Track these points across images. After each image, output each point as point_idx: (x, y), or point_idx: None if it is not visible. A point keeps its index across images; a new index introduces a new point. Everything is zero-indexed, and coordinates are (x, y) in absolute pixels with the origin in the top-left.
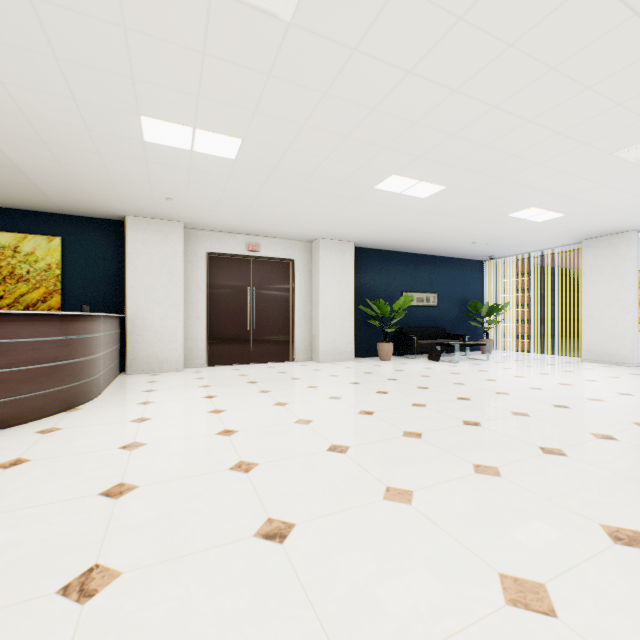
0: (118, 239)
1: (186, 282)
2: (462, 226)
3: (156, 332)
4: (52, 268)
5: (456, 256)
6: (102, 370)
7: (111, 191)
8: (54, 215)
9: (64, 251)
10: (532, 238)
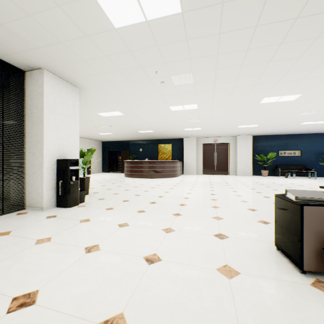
0: (182, 143)
1: (197, 152)
2: (287, 128)
3: (189, 165)
4: (170, 151)
5: (312, 133)
6: (179, 172)
7: (180, 135)
8: (170, 139)
9: (172, 147)
10: None
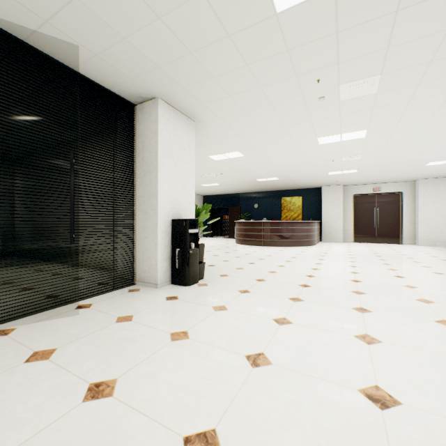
0: (318, 194)
1: (344, 208)
2: None
3: (332, 227)
4: (299, 206)
5: None
6: (316, 238)
7: (318, 183)
8: (299, 189)
9: (302, 201)
10: None
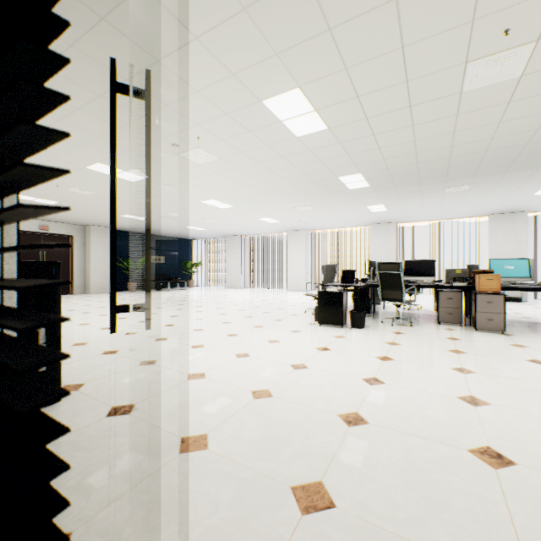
0: None
1: None
2: (169, 228)
3: None
4: None
5: (176, 237)
6: None
7: None
8: None
9: None
10: (205, 234)
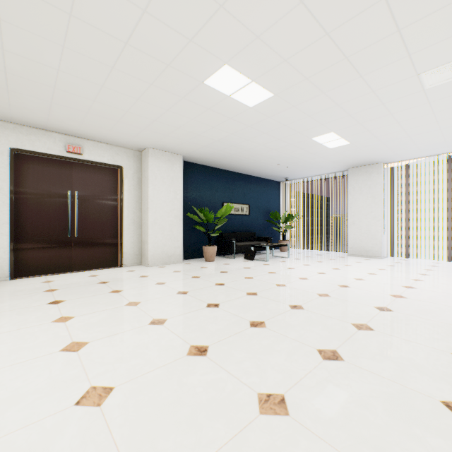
0: None
1: None
2: (275, 146)
3: None
4: None
5: (262, 176)
6: None
7: None
8: None
9: None
10: (319, 164)
